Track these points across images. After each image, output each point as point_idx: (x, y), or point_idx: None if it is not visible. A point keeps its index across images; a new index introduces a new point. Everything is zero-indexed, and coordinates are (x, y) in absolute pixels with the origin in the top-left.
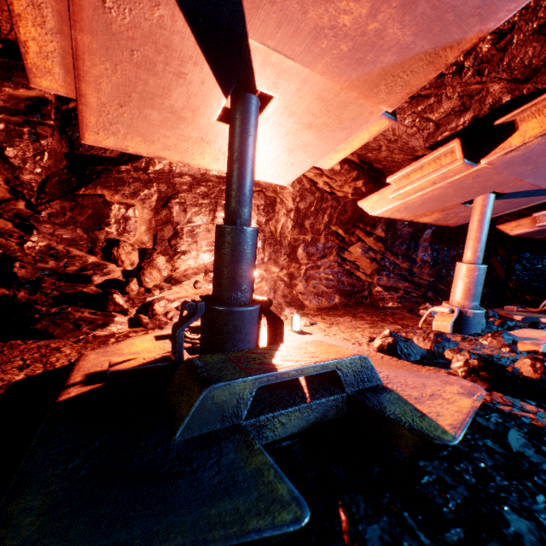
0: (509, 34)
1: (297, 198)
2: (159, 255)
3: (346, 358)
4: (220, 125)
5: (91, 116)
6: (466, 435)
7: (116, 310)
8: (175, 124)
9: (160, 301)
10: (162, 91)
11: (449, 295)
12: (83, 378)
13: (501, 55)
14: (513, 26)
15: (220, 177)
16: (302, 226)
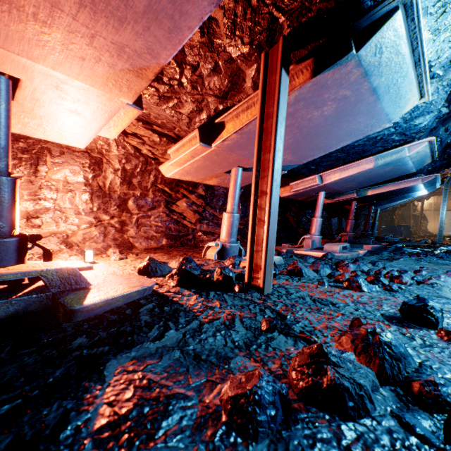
0: (199, 68)
1: (123, 160)
2: None
3: (52, 269)
4: None
5: None
6: (120, 308)
7: None
8: None
9: None
10: None
11: None
12: None
13: (201, 79)
14: (199, 64)
15: None
16: (130, 183)
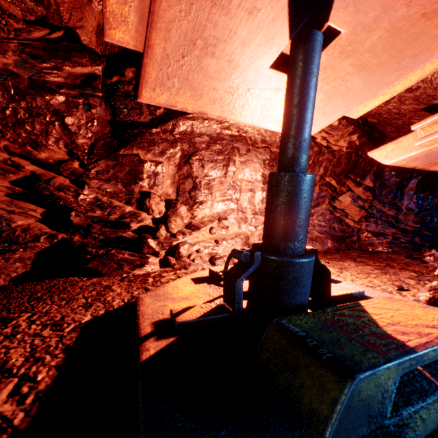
0: None
1: None
2: (182, 205)
3: None
4: (271, 73)
5: (152, 70)
6: None
7: (149, 252)
8: (227, 75)
9: (184, 245)
10: (227, 35)
11: (434, 241)
12: (152, 328)
13: None
14: None
15: (232, 135)
16: None
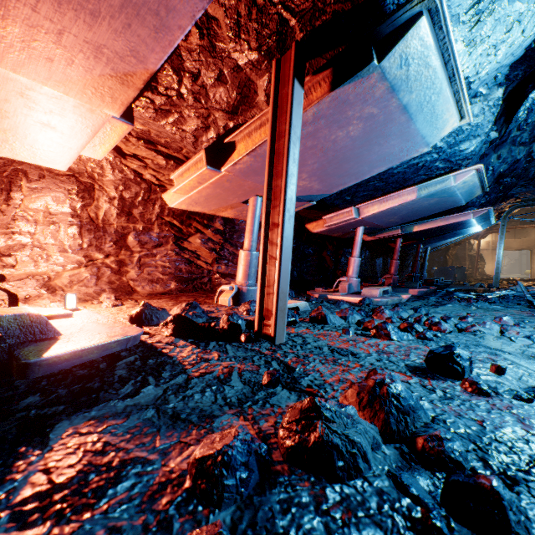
0: (201, 76)
1: (120, 187)
2: None
3: (9, 315)
4: None
5: None
6: (94, 362)
7: None
8: None
9: None
10: None
11: None
12: None
13: (205, 90)
14: (200, 71)
15: None
16: (130, 215)
